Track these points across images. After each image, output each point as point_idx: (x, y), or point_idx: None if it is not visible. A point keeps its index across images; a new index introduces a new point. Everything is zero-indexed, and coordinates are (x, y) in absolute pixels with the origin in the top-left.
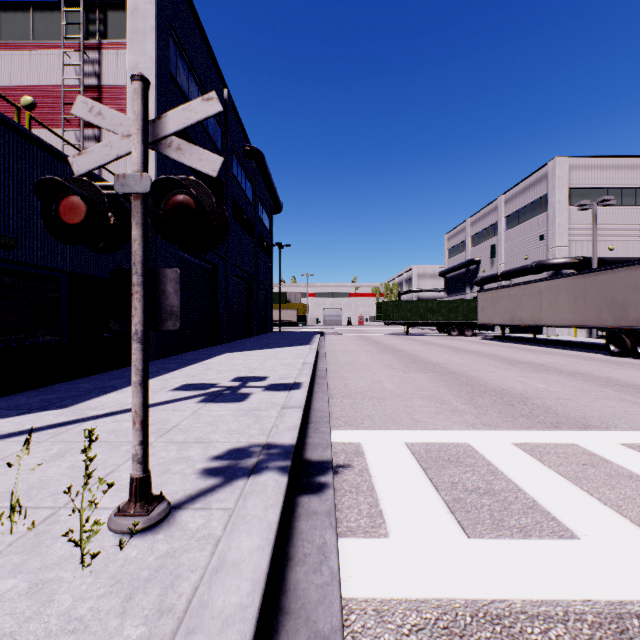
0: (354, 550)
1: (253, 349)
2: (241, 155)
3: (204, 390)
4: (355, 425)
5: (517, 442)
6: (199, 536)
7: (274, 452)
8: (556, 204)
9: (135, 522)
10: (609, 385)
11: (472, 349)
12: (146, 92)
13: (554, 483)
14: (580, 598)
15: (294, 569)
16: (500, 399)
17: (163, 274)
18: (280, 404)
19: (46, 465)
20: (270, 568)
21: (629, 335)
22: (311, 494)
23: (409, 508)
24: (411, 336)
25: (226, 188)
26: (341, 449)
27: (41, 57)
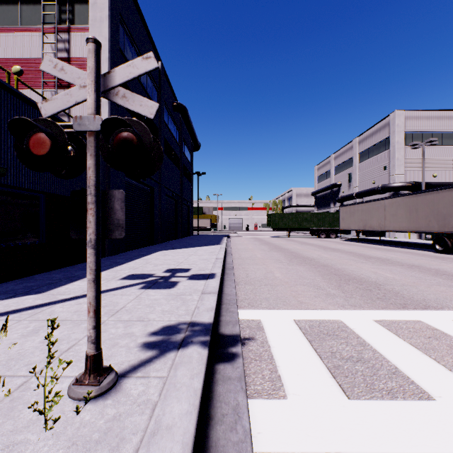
0: (261, 410)
1: (179, 248)
2: (171, 109)
3: (144, 279)
4: (256, 306)
5: (377, 319)
6: (140, 401)
7: (197, 329)
8: (395, 144)
9: (89, 391)
10: (438, 275)
11: (336, 248)
12: (98, 52)
13: (409, 353)
14: (443, 452)
15: (215, 428)
16: (360, 285)
17: (112, 194)
18: (200, 290)
19: (24, 340)
20: (196, 430)
21: (450, 238)
22: (225, 362)
23: (301, 373)
24: (292, 238)
25: (160, 132)
26: (246, 325)
27: (27, 37)
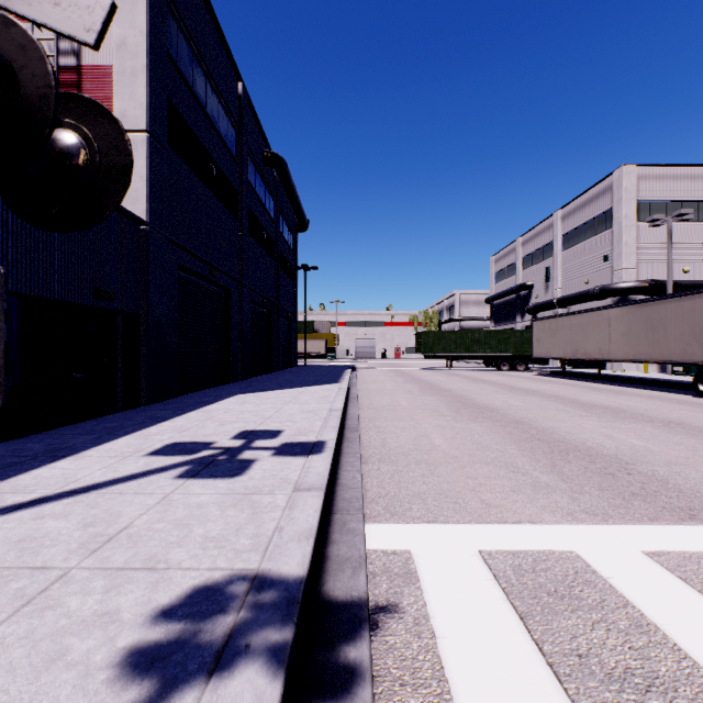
0: None
1: (271, 389)
2: (260, 162)
3: (192, 454)
4: (400, 514)
5: (650, 550)
6: None
7: (267, 600)
8: (623, 220)
9: None
10: None
11: (530, 388)
12: None
13: None
14: None
15: None
16: (592, 465)
17: None
18: (292, 481)
19: None
20: None
21: None
22: (329, 702)
23: None
24: (455, 371)
25: (241, 199)
26: (381, 566)
27: None
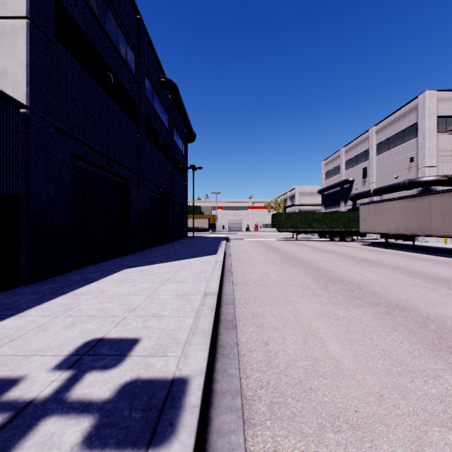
0: None
1: (158, 261)
2: (156, 84)
3: None
4: None
5: None
6: None
7: None
8: (426, 130)
9: None
10: None
11: (369, 258)
12: None
13: None
14: None
15: None
16: None
17: None
18: None
19: None
20: None
21: None
22: None
23: None
24: (301, 241)
25: (139, 108)
26: None
27: None
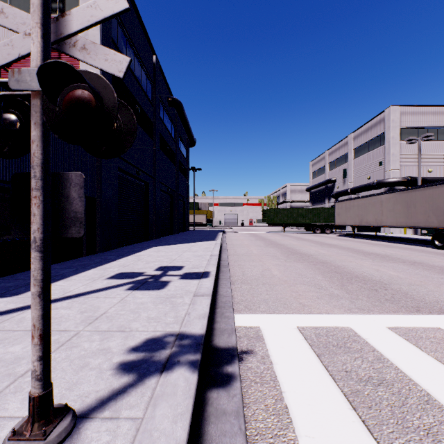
0: None
1: (174, 243)
2: (166, 104)
3: (133, 278)
4: (253, 309)
5: (391, 326)
6: None
7: (186, 343)
8: (391, 139)
9: None
10: None
11: (333, 243)
12: None
13: (438, 372)
14: None
15: None
16: (365, 285)
17: (66, 178)
18: (192, 291)
19: None
20: None
21: None
22: (219, 388)
23: (312, 403)
24: (287, 233)
25: (155, 127)
26: (244, 333)
27: None
